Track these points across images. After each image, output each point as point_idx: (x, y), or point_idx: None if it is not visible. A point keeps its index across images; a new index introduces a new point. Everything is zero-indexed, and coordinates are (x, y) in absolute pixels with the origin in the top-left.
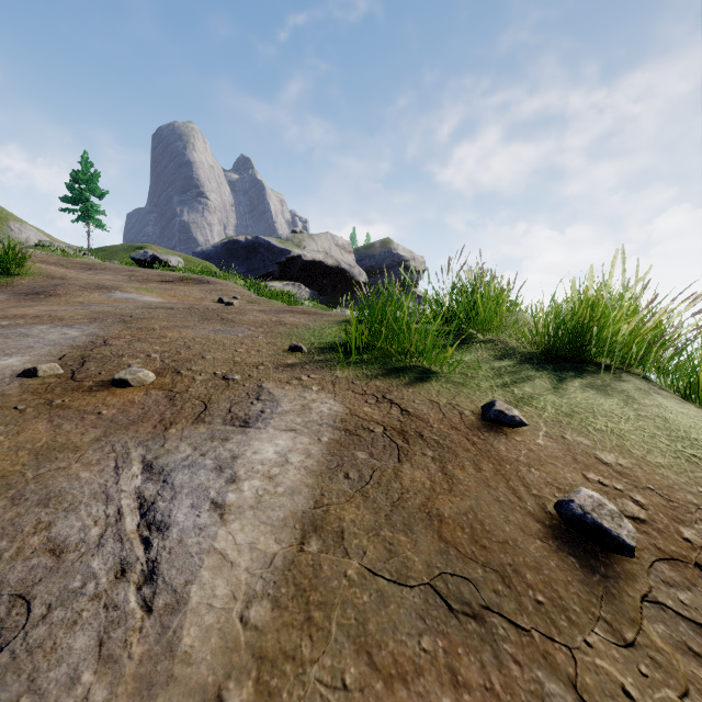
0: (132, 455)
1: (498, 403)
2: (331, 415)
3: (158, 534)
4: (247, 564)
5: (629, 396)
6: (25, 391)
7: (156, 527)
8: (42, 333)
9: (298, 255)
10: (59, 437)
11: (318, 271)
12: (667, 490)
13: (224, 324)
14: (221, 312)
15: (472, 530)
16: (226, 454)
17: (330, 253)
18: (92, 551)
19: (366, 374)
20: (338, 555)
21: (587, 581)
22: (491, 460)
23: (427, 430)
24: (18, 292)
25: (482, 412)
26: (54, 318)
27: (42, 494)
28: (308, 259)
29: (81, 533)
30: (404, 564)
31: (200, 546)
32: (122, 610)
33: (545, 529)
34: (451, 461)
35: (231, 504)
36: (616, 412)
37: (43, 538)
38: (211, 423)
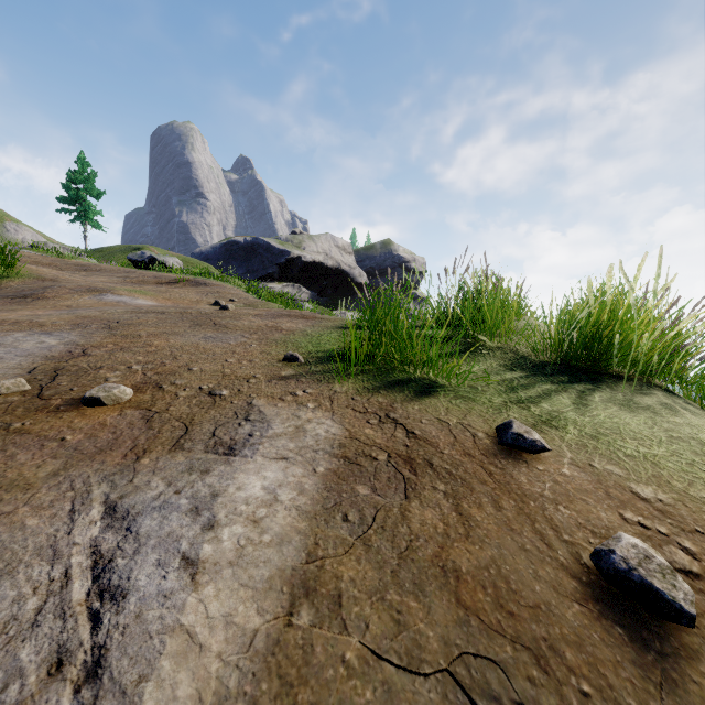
0: (93, 494)
1: (515, 424)
2: (328, 438)
3: (112, 605)
4: (220, 647)
5: (655, 413)
6: None
7: (110, 594)
8: (16, 342)
9: (298, 256)
10: (10, 471)
11: (318, 272)
12: None
13: (216, 330)
14: (214, 316)
15: (495, 590)
16: (205, 491)
17: (330, 255)
18: (24, 633)
19: (368, 388)
20: (334, 630)
21: (640, 662)
22: (512, 495)
23: (437, 457)
24: (4, 295)
25: (497, 435)
26: (34, 324)
27: None
28: (308, 260)
29: (14, 606)
30: (415, 641)
31: (162, 622)
32: None
33: (583, 587)
34: (466, 496)
35: (207, 558)
36: (646, 434)
37: None
38: (190, 451)
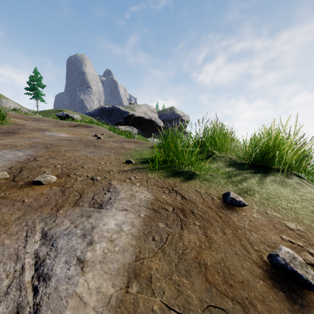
0: (36, 228)
1: (231, 193)
2: (146, 200)
3: (43, 283)
4: (94, 303)
5: (294, 187)
6: None
7: (43, 277)
8: (4, 154)
9: (132, 114)
10: None
11: (141, 121)
12: None
13: (95, 148)
14: (94, 142)
15: (223, 274)
16: (88, 226)
17: (147, 113)
18: (1, 298)
19: (163, 176)
20: (148, 294)
21: (292, 309)
22: (230, 227)
23: (195, 209)
24: (0, 132)
25: (223, 198)
26: (12, 146)
27: None
28: (137, 116)
29: None
30: (186, 300)
31: (67, 291)
32: None
33: (264, 272)
34: (209, 228)
35: (89, 259)
36: (291, 197)
37: None
38: (82, 206)
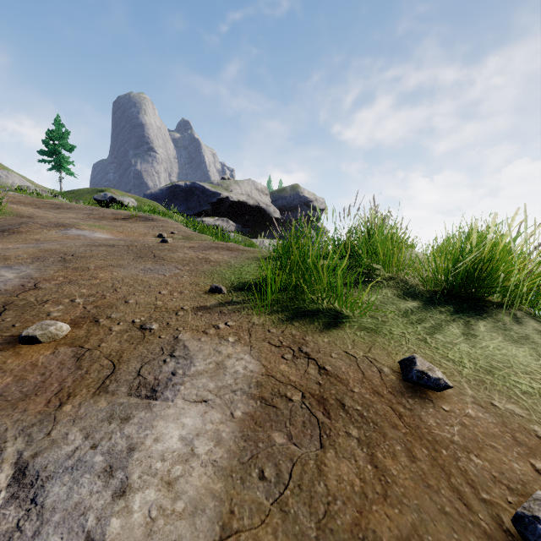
0: (6, 452)
1: (418, 360)
2: (246, 376)
3: None
4: None
5: (536, 343)
6: None
7: None
8: None
9: (226, 196)
10: None
11: (242, 209)
12: None
13: (155, 262)
14: (155, 249)
15: None
16: (122, 443)
17: (251, 195)
18: None
19: (282, 319)
20: None
21: None
22: (424, 441)
23: (348, 396)
24: None
25: (401, 370)
26: None
27: None
28: (234, 200)
29: None
30: None
31: None
32: None
33: None
34: (379, 444)
35: (113, 539)
36: (535, 367)
37: None
38: (114, 394)
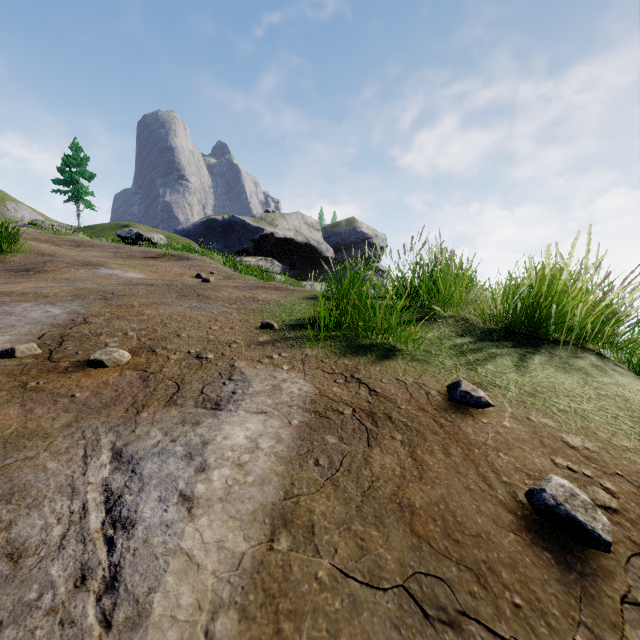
0: (102, 442)
1: (464, 383)
2: (301, 395)
3: (123, 533)
4: (214, 566)
5: (587, 374)
6: (1, 372)
7: (121, 524)
8: (25, 312)
9: (271, 232)
10: (30, 422)
11: (289, 247)
12: (636, 476)
13: (200, 300)
14: (197, 288)
15: (444, 522)
16: (197, 440)
17: (300, 231)
18: (52, 554)
19: (335, 352)
20: (308, 554)
21: (564, 580)
22: (460, 443)
23: (395, 411)
24: (9, 268)
25: (447, 392)
26: (39, 295)
27: (5, 488)
28: (280, 236)
29: (43, 533)
30: (376, 563)
31: (166, 546)
32: (79, 626)
33: (518, 520)
34: (420, 445)
35: (200, 495)
36: (578, 392)
37: (2, 539)
38: (182, 406)
